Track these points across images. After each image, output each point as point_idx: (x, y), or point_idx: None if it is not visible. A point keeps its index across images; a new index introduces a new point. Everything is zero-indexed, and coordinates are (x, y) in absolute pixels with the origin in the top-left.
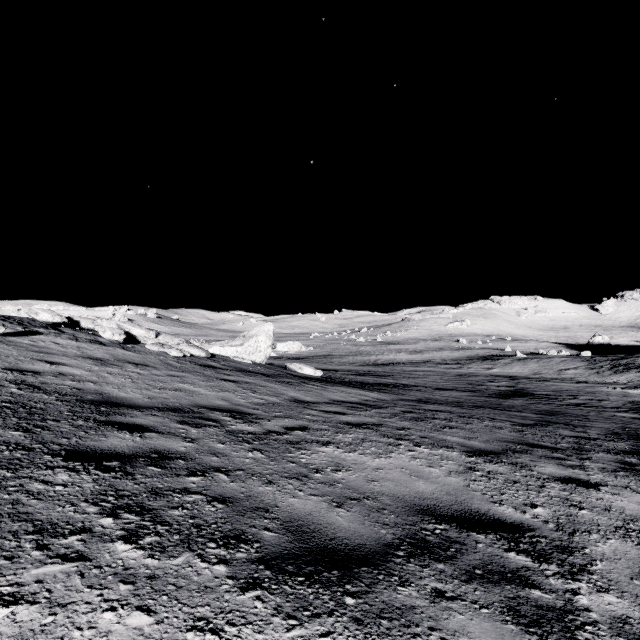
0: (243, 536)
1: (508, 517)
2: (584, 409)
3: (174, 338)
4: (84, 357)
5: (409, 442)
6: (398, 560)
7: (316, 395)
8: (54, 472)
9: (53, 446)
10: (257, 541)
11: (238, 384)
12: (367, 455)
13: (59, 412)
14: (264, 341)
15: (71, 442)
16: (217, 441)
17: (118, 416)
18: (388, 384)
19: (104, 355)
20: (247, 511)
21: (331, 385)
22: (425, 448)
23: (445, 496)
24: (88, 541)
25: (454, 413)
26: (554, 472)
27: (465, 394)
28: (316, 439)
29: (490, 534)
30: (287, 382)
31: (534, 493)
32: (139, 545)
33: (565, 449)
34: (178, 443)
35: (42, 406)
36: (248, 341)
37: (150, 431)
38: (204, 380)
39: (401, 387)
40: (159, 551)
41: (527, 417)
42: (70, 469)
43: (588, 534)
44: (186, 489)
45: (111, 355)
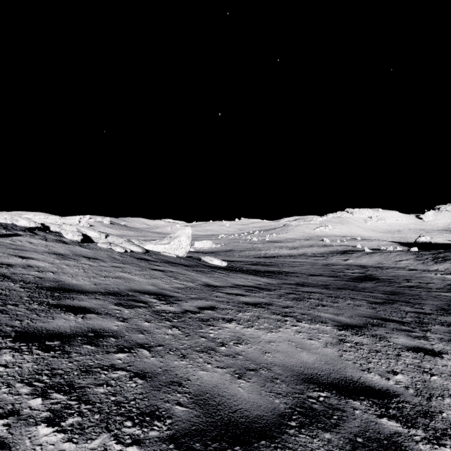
0: (157, 412)
1: (376, 384)
2: (417, 290)
3: (119, 238)
4: (50, 253)
5: (293, 318)
6: (291, 431)
7: (222, 281)
8: (0, 353)
9: (6, 328)
10: (169, 417)
11: (164, 273)
12: (261, 330)
13: (19, 297)
14: (185, 240)
15: (23, 324)
16: (144, 320)
17: (67, 300)
18: (274, 271)
19: (65, 251)
20: (163, 386)
21: (233, 273)
22: (305, 323)
23: (324, 365)
24: (13, 425)
25: (324, 294)
26: (405, 342)
27: (330, 279)
28: (222, 317)
29: (364, 400)
30: (201, 271)
31: (393, 361)
32: (61, 427)
33: (410, 322)
34: (112, 322)
35: (7, 292)
36: (173, 240)
37: (91, 312)
38: (139, 270)
39: (284, 274)
40: (78, 433)
41: (377, 296)
42: (15, 349)
43: (442, 399)
44: (113, 366)
45: (71, 251)
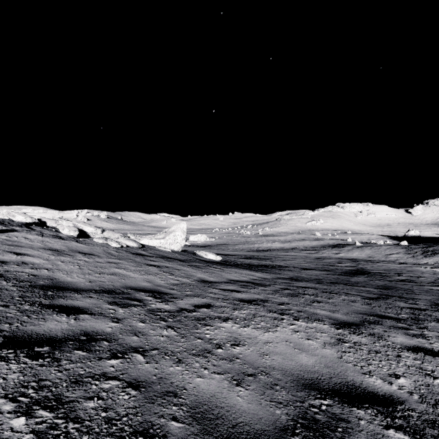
0: (151, 430)
1: (379, 389)
2: (408, 284)
3: (115, 233)
4: (45, 249)
5: (289, 316)
6: None
7: (217, 276)
8: None
9: None
10: (164, 436)
11: (160, 268)
12: (258, 329)
13: (11, 297)
14: (180, 235)
15: (12, 327)
16: (139, 320)
17: (60, 299)
18: (268, 265)
19: (61, 247)
20: (157, 397)
21: (228, 267)
22: (302, 322)
23: (324, 368)
24: None
25: (318, 289)
26: (404, 342)
27: (323, 273)
28: (218, 315)
29: (368, 409)
30: (196, 266)
31: (394, 363)
32: None
33: (406, 319)
34: (106, 324)
35: None
36: (168, 235)
37: (84, 313)
38: (134, 265)
39: (277, 267)
40: None
41: (370, 291)
42: (1, 358)
43: None
44: (105, 374)
45: (66, 247)
